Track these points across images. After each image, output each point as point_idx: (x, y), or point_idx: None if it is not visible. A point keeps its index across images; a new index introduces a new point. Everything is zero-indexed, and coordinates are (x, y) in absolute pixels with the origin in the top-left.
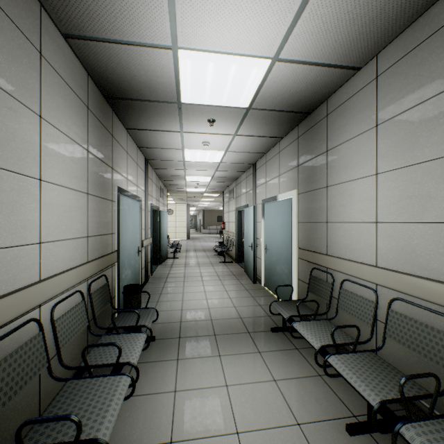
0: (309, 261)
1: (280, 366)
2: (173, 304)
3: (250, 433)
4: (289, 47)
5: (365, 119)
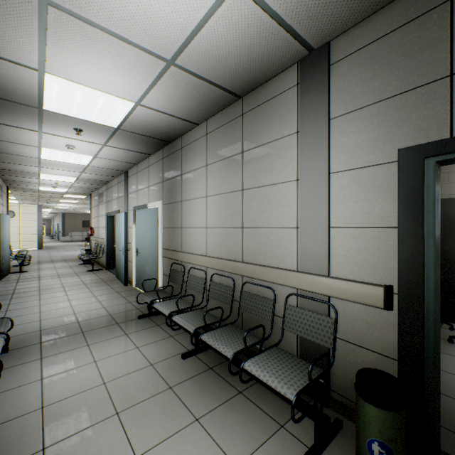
0: (170, 258)
1: (143, 338)
2: (28, 318)
3: (115, 380)
4: (148, 100)
5: (201, 159)
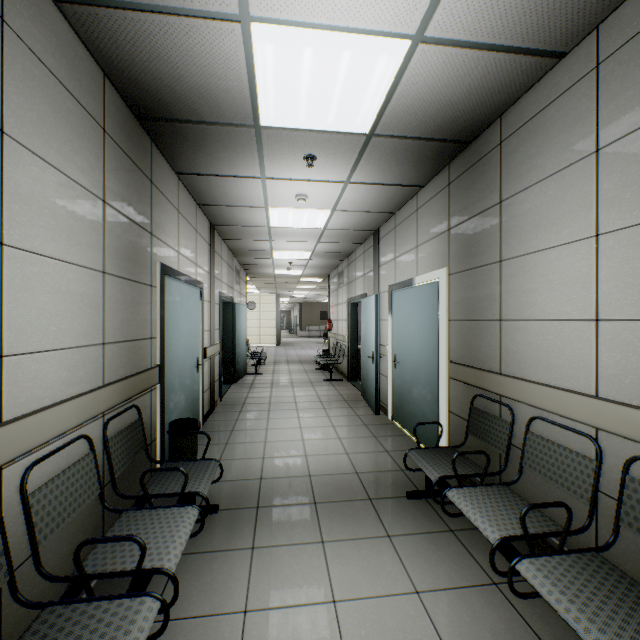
0: (468, 383)
1: (425, 564)
2: (251, 449)
3: None
4: (444, 13)
5: (573, 142)
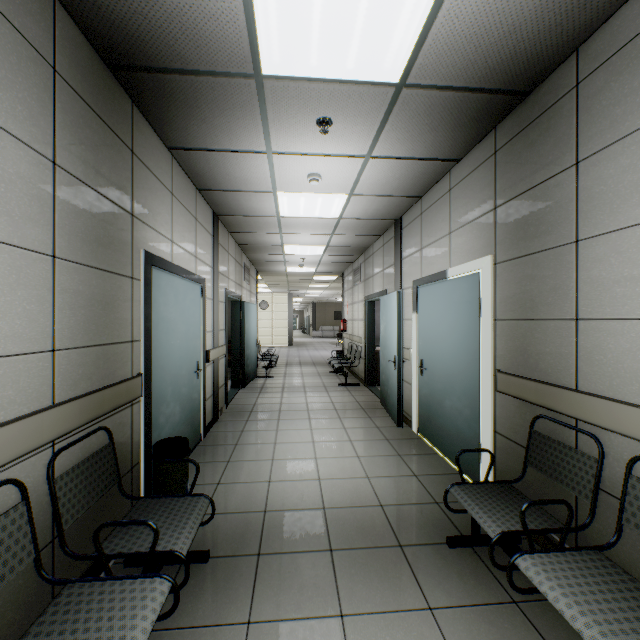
0: (525, 399)
1: None
2: (255, 469)
3: None
4: None
5: None
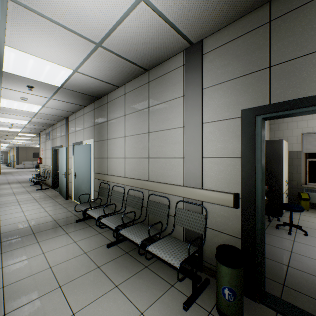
0: (99, 179)
1: (79, 235)
2: None
3: (58, 265)
4: (83, 69)
5: (121, 111)
